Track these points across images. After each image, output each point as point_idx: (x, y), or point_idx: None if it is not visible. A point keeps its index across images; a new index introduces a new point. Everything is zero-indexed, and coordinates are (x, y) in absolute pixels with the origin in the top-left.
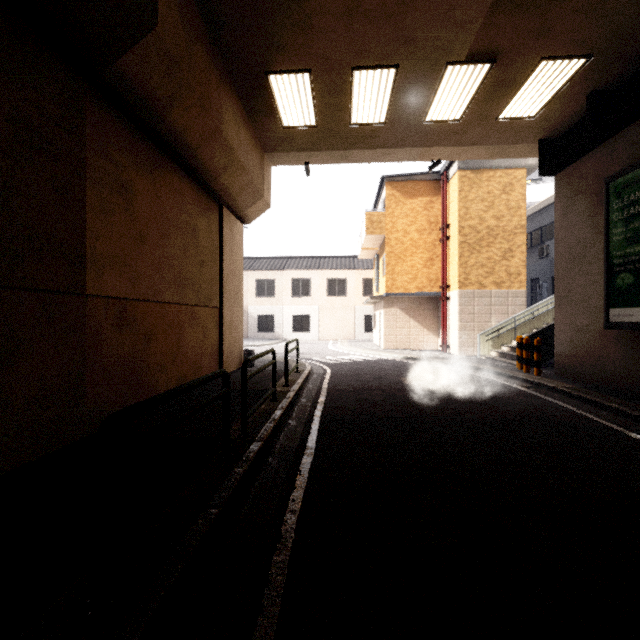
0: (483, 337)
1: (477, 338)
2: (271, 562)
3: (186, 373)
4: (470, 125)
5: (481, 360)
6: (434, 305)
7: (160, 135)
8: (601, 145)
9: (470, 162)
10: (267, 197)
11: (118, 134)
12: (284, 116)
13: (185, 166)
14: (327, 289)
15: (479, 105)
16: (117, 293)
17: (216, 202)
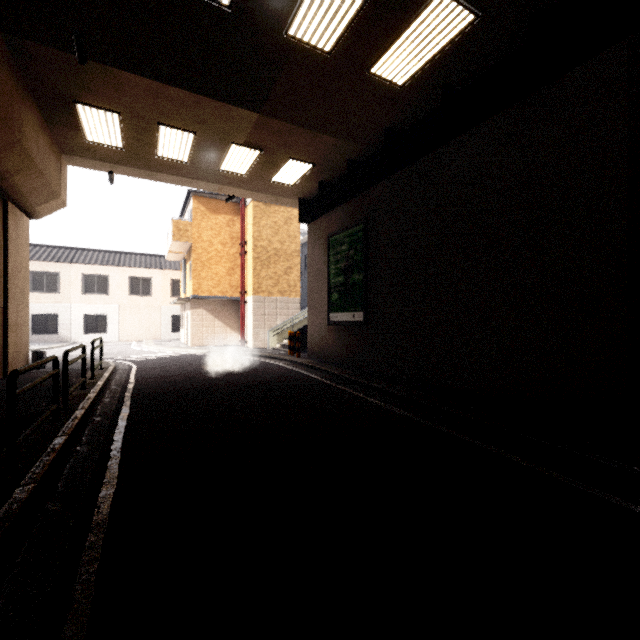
0: (271, 333)
1: (267, 334)
2: (111, 447)
3: None
4: (253, 180)
5: (268, 350)
6: (236, 307)
7: None
8: (327, 214)
9: None
10: (64, 197)
11: None
12: (89, 134)
13: None
14: (129, 287)
15: (257, 170)
16: None
17: None
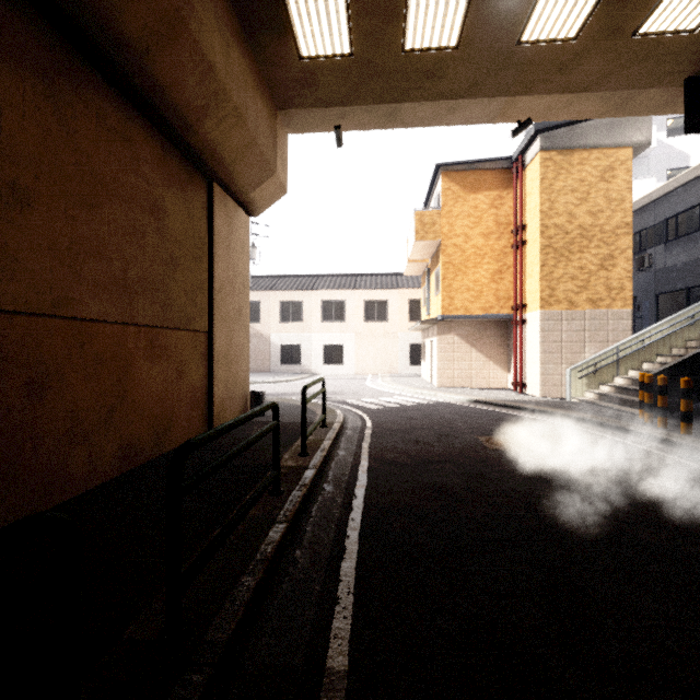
0: (574, 373)
1: (566, 374)
2: None
3: (139, 437)
4: (588, 50)
5: (577, 405)
6: (503, 331)
7: (57, 2)
8: None
9: (556, 140)
10: (282, 176)
11: None
12: (301, 33)
13: (131, 92)
14: (365, 313)
15: (613, 4)
16: None
17: (202, 174)
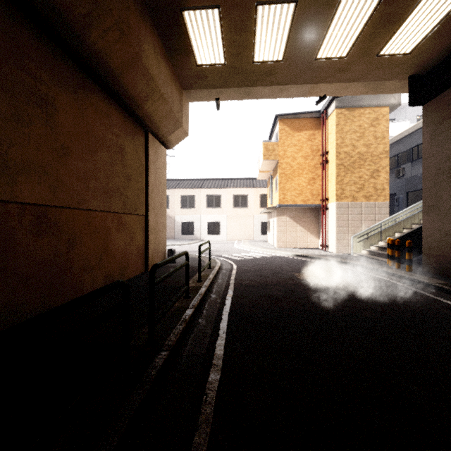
0: (356, 239)
1: (351, 239)
2: None
3: (113, 271)
4: (354, 62)
5: (355, 257)
6: (315, 214)
7: (82, 57)
8: None
9: (345, 102)
10: (185, 126)
11: (36, 49)
12: (198, 54)
13: (111, 91)
14: (233, 202)
15: (364, 42)
16: (35, 200)
17: (142, 128)
